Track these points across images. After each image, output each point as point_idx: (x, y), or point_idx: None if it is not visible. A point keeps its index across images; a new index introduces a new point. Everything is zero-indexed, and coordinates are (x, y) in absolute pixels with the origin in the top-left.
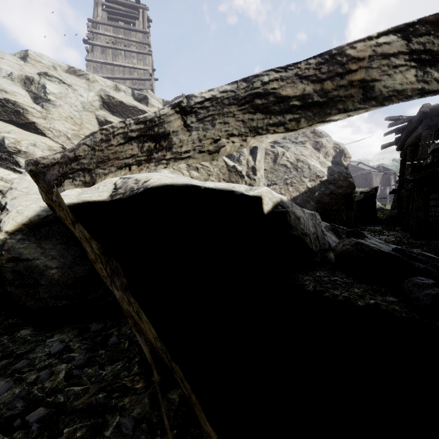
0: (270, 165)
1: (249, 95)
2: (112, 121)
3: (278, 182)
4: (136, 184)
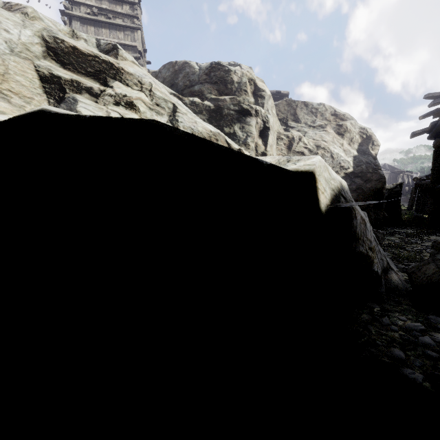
0: (284, 153)
1: None
2: (60, 75)
3: None
4: None
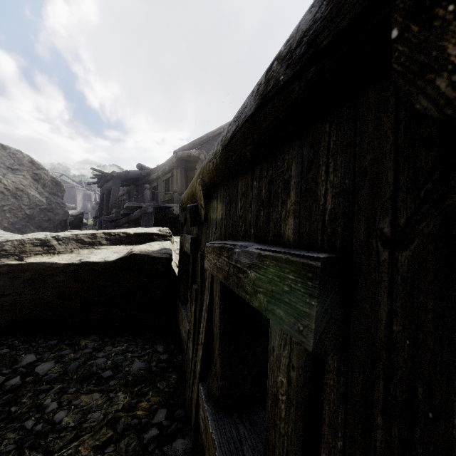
0: None
1: (77, 239)
2: None
3: None
4: None
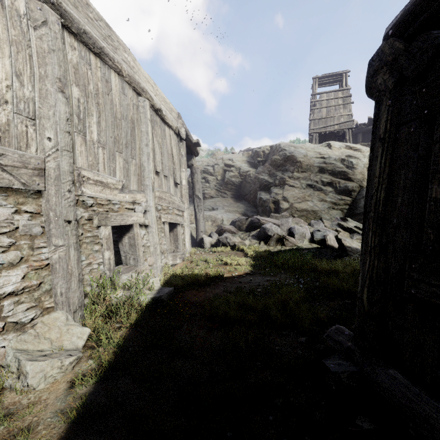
0: None
1: None
2: None
3: None
4: None
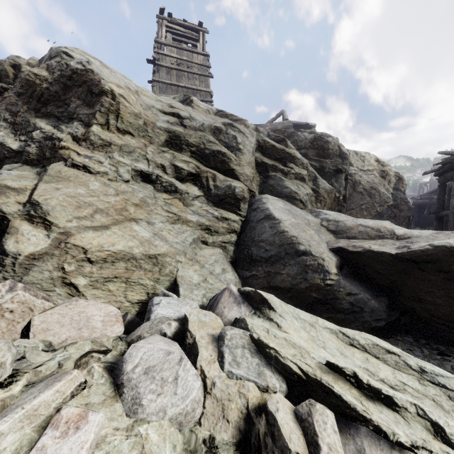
0: (350, 192)
1: None
2: (266, 162)
3: (355, 207)
4: (381, 232)
